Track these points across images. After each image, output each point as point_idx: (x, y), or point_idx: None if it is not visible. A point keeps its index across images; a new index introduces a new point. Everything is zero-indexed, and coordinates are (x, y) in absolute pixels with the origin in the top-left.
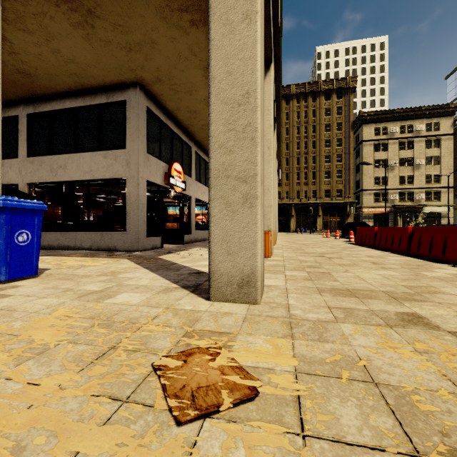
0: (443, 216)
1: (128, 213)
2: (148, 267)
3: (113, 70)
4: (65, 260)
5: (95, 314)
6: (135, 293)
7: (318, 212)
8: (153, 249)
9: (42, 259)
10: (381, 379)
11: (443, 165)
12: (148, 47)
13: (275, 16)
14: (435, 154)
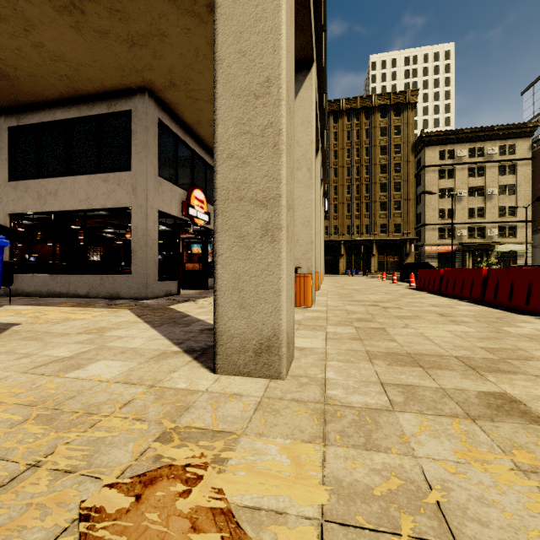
0: (520, 255)
1: (134, 252)
2: (150, 321)
3: (113, 71)
4: (48, 311)
5: (40, 398)
6: (116, 360)
7: (372, 250)
8: (167, 296)
9: (19, 310)
10: (469, 537)
11: (520, 195)
12: (156, 41)
13: (317, 3)
14: (510, 182)
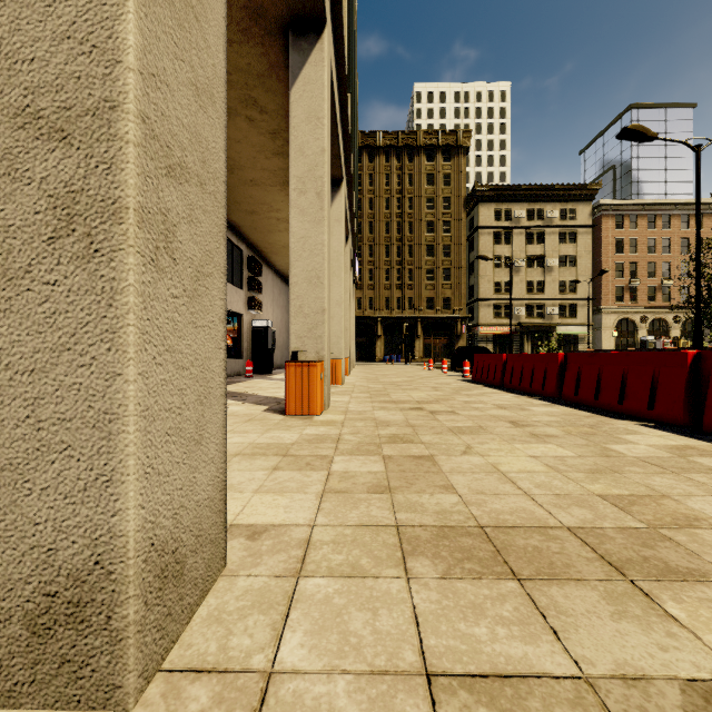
0: (581, 338)
1: None
2: None
3: None
4: None
5: None
6: None
7: (416, 331)
8: None
9: None
10: None
11: (581, 268)
12: None
13: None
14: (571, 253)
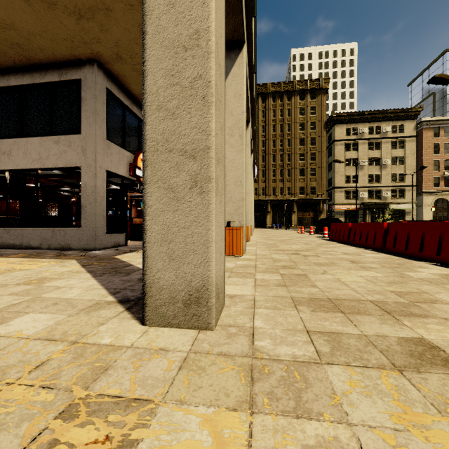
0: (407, 212)
1: (83, 207)
2: (93, 270)
3: (63, 41)
4: None
5: None
6: (45, 313)
7: (293, 208)
8: (115, 247)
9: None
10: None
11: (407, 165)
12: (102, 14)
13: None
14: (400, 155)
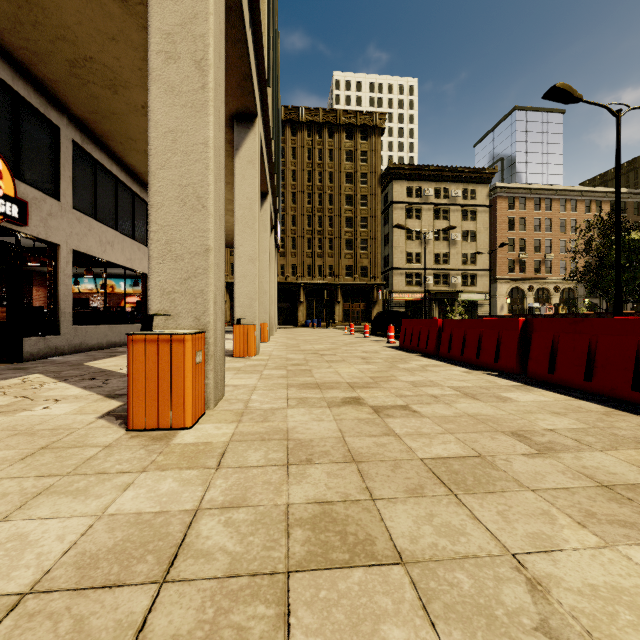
0: (480, 304)
1: None
2: None
3: None
4: None
5: None
6: None
7: (336, 297)
8: None
9: None
10: None
11: (480, 242)
12: None
13: None
14: (472, 229)
